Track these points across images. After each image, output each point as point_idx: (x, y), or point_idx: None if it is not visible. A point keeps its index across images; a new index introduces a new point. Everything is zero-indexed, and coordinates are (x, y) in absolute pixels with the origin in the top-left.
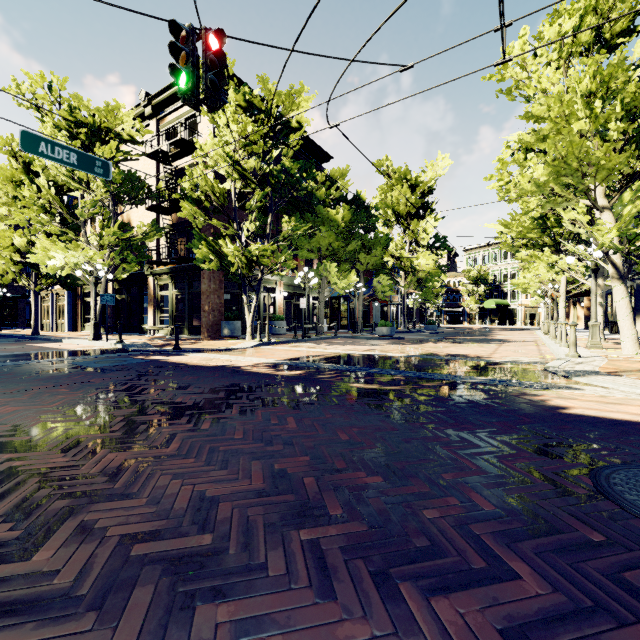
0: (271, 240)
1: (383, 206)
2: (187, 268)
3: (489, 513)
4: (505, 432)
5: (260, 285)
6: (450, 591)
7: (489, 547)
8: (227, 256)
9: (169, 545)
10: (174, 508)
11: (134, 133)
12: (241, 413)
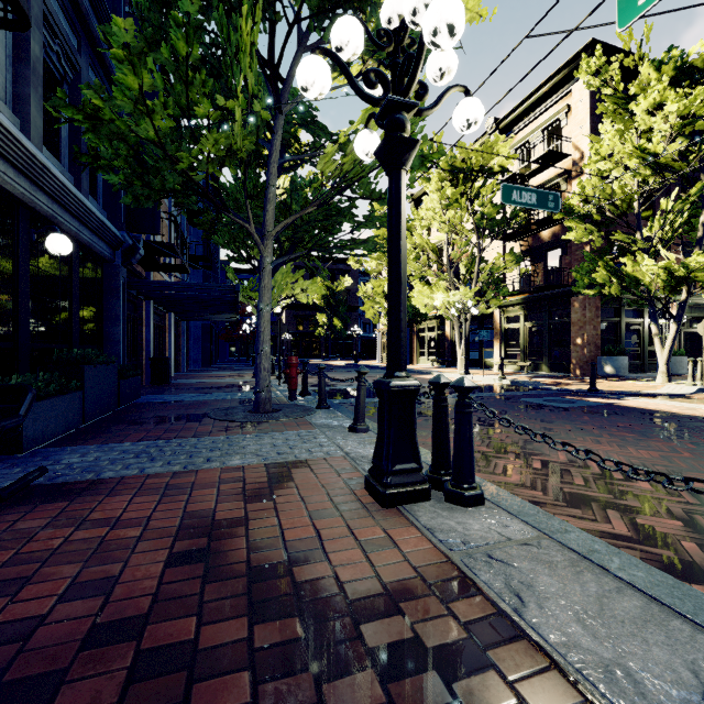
0: (703, 246)
1: None
2: (548, 296)
3: None
4: None
5: (683, 309)
6: None
7: None
8: (629, 276)
9: None
10: None
11: (506, 162)
12: None
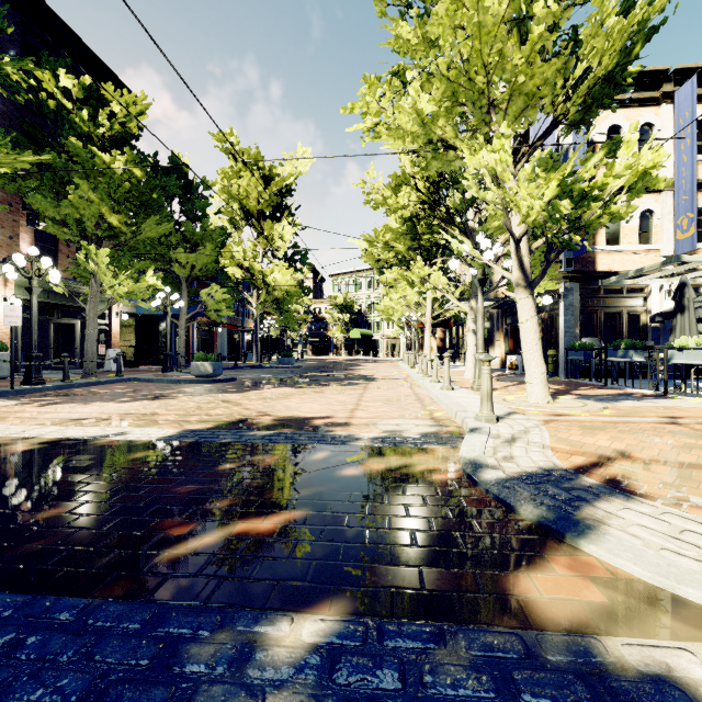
0: None
1: (227, 197)
2: None
3: None
4: None
5: None
6: None
7: None
8: None
9: None
10: None
11: None
12: None
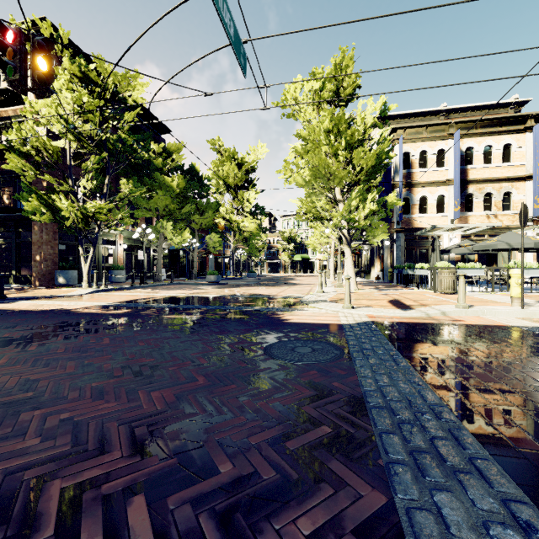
0: (108, 199)
1: (216, 177)
2: (14, 218)
3: (203, 364)
4: (244, 333)
5: (97, 238)
6: (163, 389)
7: (193, 375)
8: (61, 210)
9: (2, 400)
10: (5, 387)
11: None
12: (66, 339)
